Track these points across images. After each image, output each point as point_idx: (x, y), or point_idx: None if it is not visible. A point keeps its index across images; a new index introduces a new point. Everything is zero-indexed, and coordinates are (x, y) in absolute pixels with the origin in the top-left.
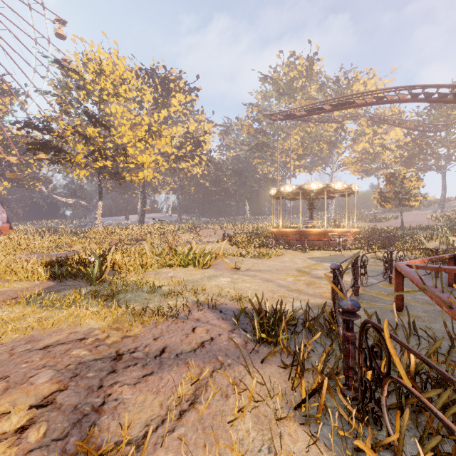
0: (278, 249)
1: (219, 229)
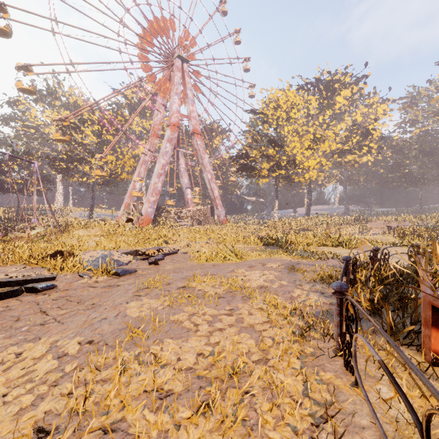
0: None
1: (393, 221)
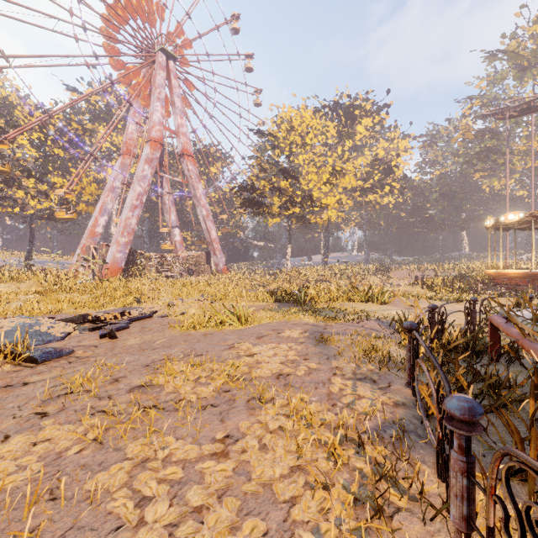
0: (486, 295)
1: (416, 271)
